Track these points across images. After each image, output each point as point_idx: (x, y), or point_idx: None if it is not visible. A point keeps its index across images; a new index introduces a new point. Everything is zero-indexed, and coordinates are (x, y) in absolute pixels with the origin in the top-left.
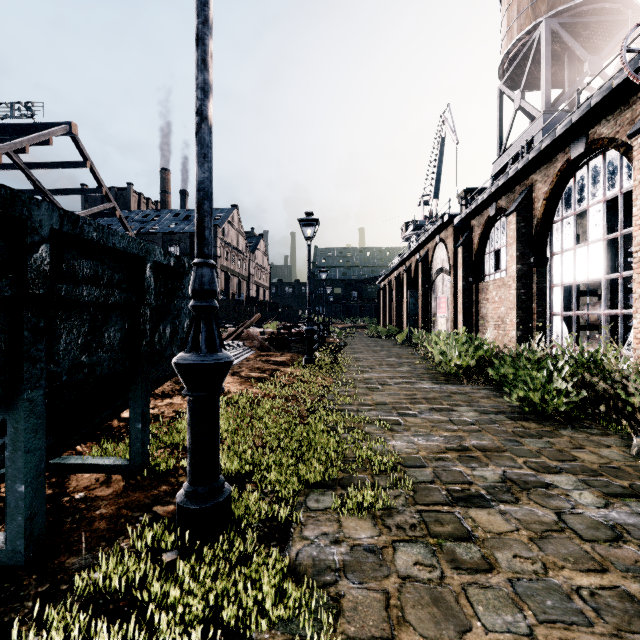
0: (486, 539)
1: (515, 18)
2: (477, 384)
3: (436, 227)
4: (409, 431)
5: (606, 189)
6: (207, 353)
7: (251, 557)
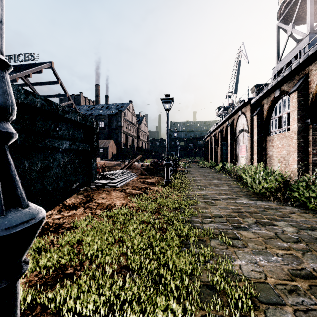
0: None
1: None
2: (279, 201)
3: (240, 105)
4: (248, 247)
5: None
6: None
7: None
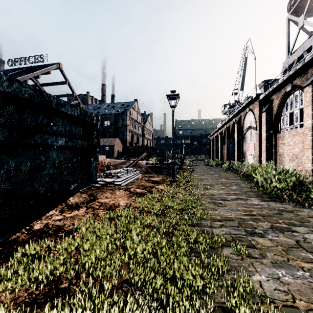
0: None
1: None
2: (295, 202)
3: (247, 102)
4: (266, 258)
5: None
6: None
7: None
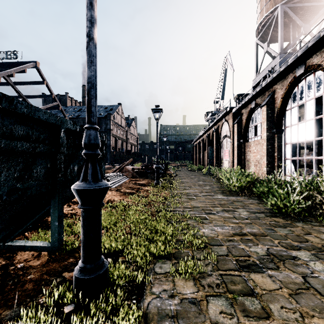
0: (263, 295)
1: (264, 5)
2: (246, 196)
3: (223, 114)
4: (212, 223)
5: (315, 92)
6: (92, 182)
7: (119, 307)
